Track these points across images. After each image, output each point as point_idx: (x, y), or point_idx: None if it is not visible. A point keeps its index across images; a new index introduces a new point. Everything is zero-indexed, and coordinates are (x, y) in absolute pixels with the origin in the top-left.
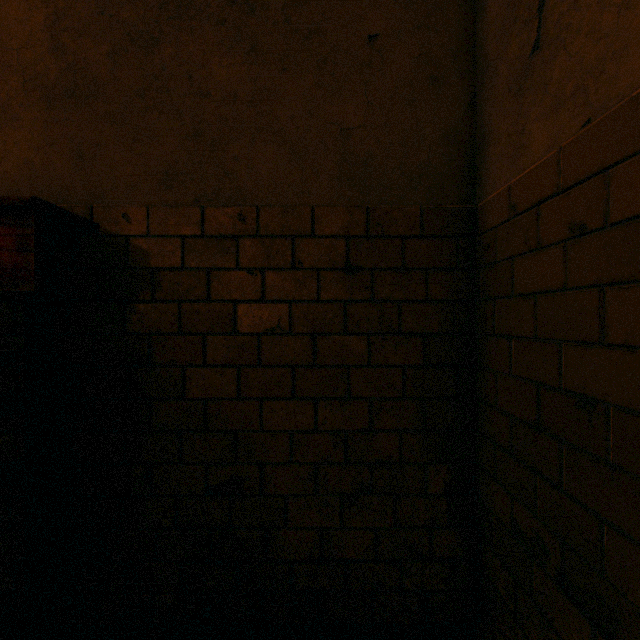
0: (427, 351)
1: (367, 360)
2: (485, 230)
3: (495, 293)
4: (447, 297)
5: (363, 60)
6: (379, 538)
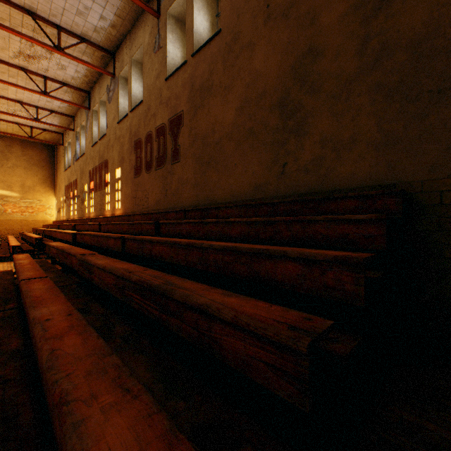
0: None
1: None
2: None
3: None
4: None
5: None
6: None
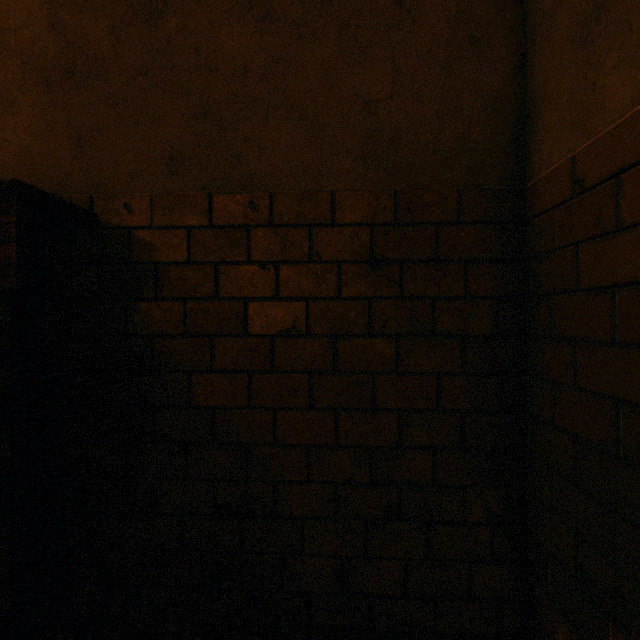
0: (466, 356)
1: (395, 366)
2: (537, 213)
3: (552, 288)
4: (489, 293)
5: (390, 22)
6: (409, 571)
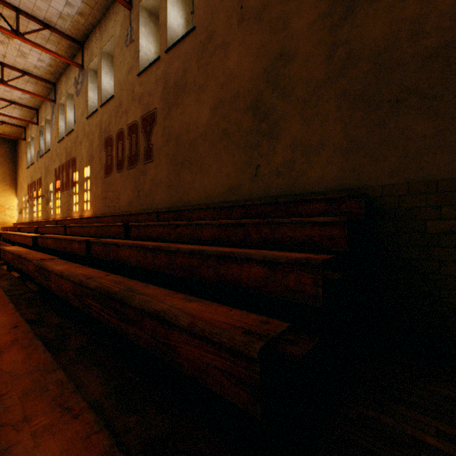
0: None
1: None
2: None
3: None
4: None
5: None
6: None
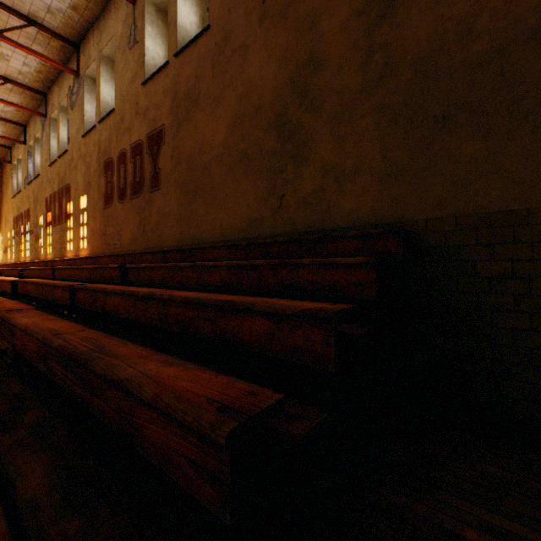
0: None
1: None
2: None
3: None
4: None
5: None
6: None
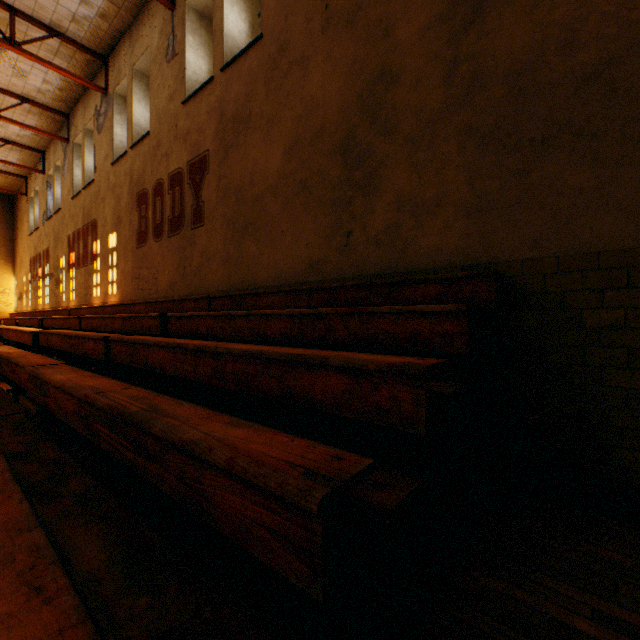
0: None
1: None
2: None
3: None
4: None
5: None
6: None
